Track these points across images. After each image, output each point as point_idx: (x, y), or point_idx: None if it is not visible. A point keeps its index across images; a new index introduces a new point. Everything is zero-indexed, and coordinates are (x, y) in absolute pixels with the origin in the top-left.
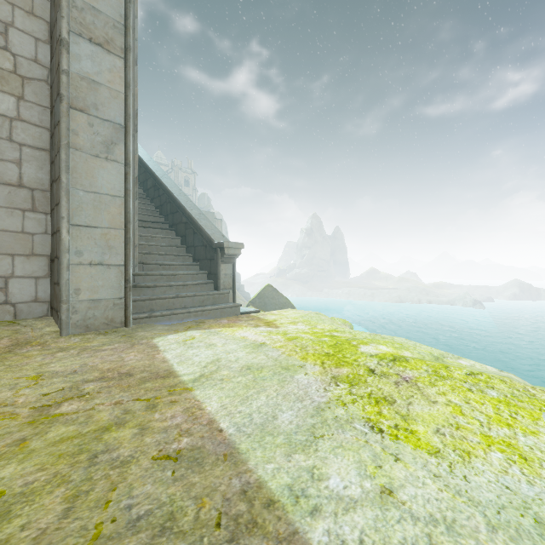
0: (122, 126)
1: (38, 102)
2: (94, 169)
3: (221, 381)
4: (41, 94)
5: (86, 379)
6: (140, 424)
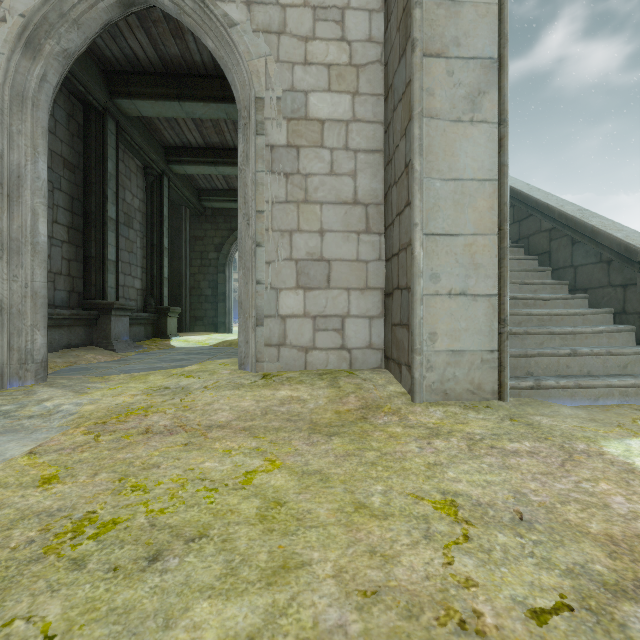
0: (493, 60)
1: (372, 92)
2: (453, 142)
3: None
4: (374, 80)
5: (591, 572)
6: None
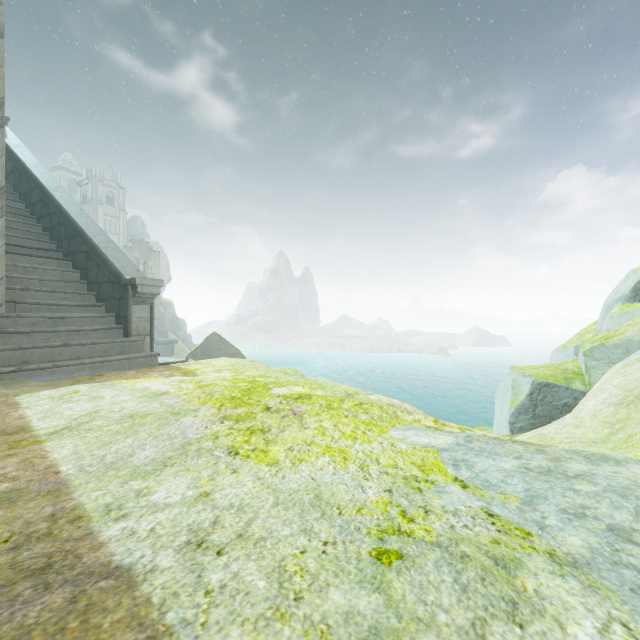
0: None
1: None
2: None
3: (88, 430)
4: None
5: None
6: None
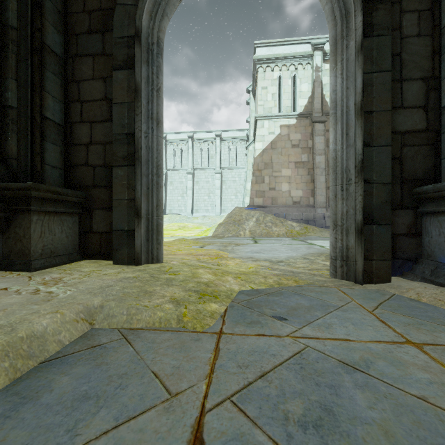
0: None
1: None
2: None
3: None
4: None
5: None
6: None
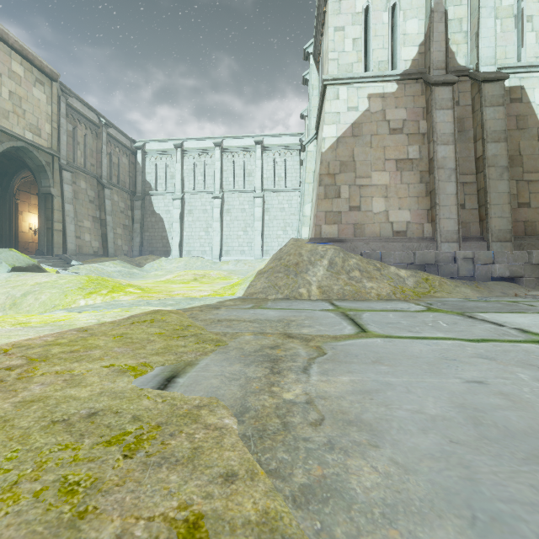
0: None
1: None
2: None
3: None
4: None
5: None
6: (52, 341)
